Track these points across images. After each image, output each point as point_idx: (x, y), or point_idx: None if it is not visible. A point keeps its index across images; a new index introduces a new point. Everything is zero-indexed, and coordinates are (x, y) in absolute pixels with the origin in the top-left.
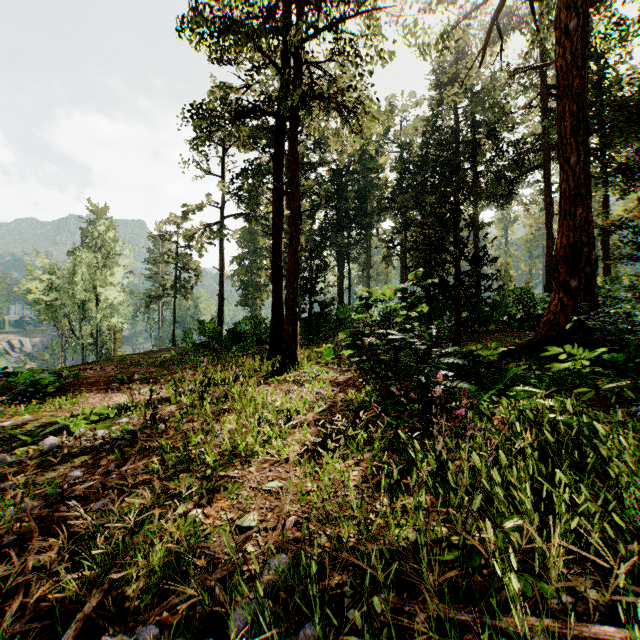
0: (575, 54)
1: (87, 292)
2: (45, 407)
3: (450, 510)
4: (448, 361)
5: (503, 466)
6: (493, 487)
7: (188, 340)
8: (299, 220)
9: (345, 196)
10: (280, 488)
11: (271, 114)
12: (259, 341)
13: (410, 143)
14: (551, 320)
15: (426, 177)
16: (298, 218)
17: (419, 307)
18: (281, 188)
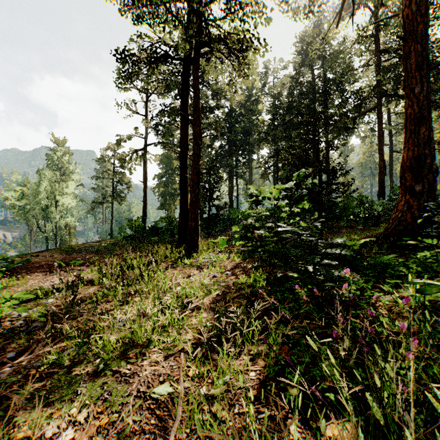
0: (419, 5)
1: (49, 199)
2: None
3: None
4: (336, 252)
5: None
6: None
7: (122, 234)
8: (200, 141)
9: (234, 131)
10: (170, 396)
11: (178, 60)
12: (172, 234)
13: (280, 93)
14: (399, 217)
15: (292, 117)
16: (199, 139)
17: (301, 204)
18: (186, 116)
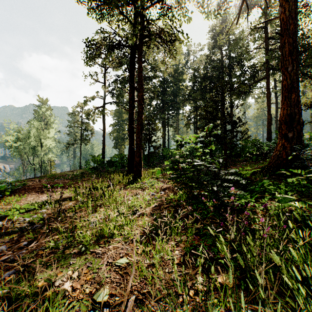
0: (291, 11)
1: (36, 141)
2: (1, 203)
3: (265, 311)
4: (231, 178)
5: (288, 257)
6: (291, 281)
7: (88, 166)
8: (142, 102)
9: (166, 94)
10: (127, 264)
11: (128, 46)
12: (123, 166)
13: (199, 67)
14: (278, 154)
15: (206, 84)
16: (142, 101)
17: (210, 146)
18: (133, 85)
